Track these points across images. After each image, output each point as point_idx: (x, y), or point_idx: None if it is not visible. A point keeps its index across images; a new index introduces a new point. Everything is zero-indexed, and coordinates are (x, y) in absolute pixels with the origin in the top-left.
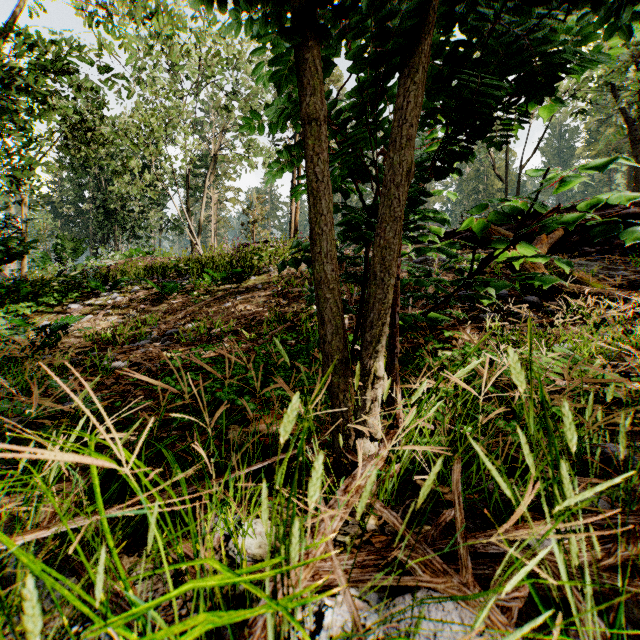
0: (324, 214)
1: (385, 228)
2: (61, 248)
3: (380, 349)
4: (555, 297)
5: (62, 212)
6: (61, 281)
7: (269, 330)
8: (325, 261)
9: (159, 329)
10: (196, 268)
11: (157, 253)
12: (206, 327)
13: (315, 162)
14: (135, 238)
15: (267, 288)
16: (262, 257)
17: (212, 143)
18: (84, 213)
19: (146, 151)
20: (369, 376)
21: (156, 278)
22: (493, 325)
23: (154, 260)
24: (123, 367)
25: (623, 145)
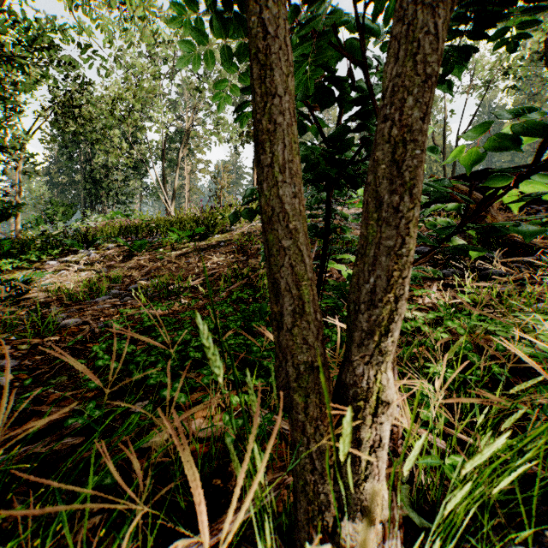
0: (279, 93)
1: (403, 102)
2: (54, 212)
3: (389, 347)
4: (517, 253)
5: (58, 182)
6: (44, 240)
7: (227, 286)
8: (280, 179)
9: (122, 284)
10: (165, 227)
11: (135, 215)
12: (164, 283)
13: (262, 2)
14: (119, 203)
15: (228, 245)
16: (225, 217)
17: (186, 121)
18: (76, 182)
19: (122, 123)
20: (367, 400)
21: (130, 237)
22: (462, 282)
23: (132, 221)
24: (74, 325)
25: (547, 119)
